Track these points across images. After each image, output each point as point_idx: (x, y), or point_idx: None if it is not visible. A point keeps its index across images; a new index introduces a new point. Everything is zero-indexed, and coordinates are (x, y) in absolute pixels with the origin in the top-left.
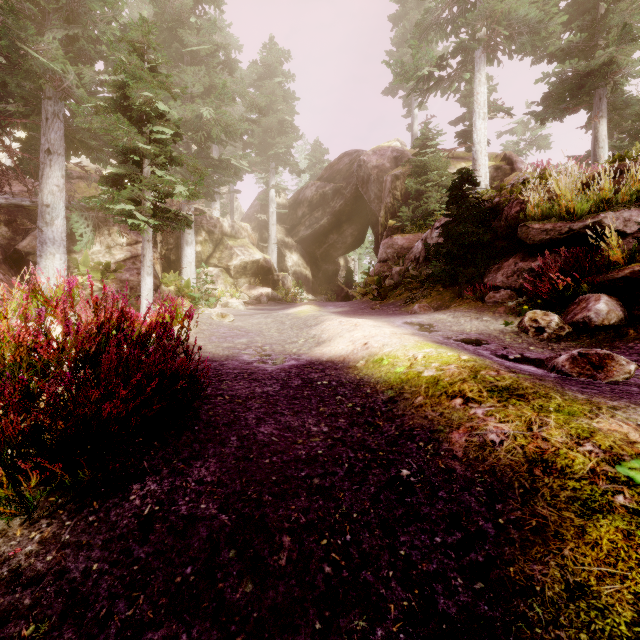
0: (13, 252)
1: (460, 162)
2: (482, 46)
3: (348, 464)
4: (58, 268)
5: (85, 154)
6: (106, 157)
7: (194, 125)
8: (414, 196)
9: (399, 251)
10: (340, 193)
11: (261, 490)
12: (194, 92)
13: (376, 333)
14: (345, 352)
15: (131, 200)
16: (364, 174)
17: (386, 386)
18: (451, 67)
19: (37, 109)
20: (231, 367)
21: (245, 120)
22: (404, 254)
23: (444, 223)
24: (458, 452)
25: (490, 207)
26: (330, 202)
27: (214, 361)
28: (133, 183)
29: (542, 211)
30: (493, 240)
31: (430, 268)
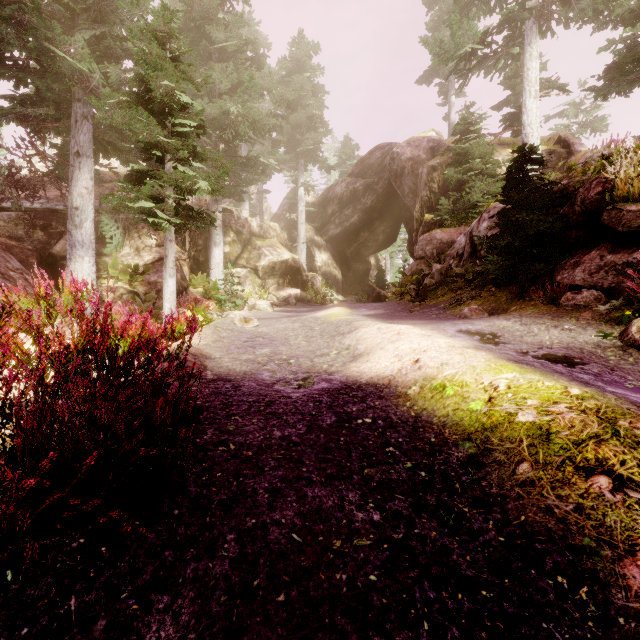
0: (47, 256)
1: (506, 148)
2: (533, 16)
3: (428, 622)
4: (87, 271)
5: (114, 156)
6: (135, 158)
7: (222, 123)
8: (454, 187)
9: (438, 247)
10: (371, 189)
11: None
12: (222, 89)
13: (428, 346)
14: (390, 372)
15: (153, 198)
16: (397, 167)
17: (459, 433)
18: (496, 43)
19: (68, 112)
20: (246, 391)
21: (273, 116)
22: (445, 250)
23: (500, 211)
24: None
25: (556, 191)
26: (361, 198)
27: (227, 381)
28: (155, 180)
29: (639, 189)
30: (564, 229)
31: (477, 265)
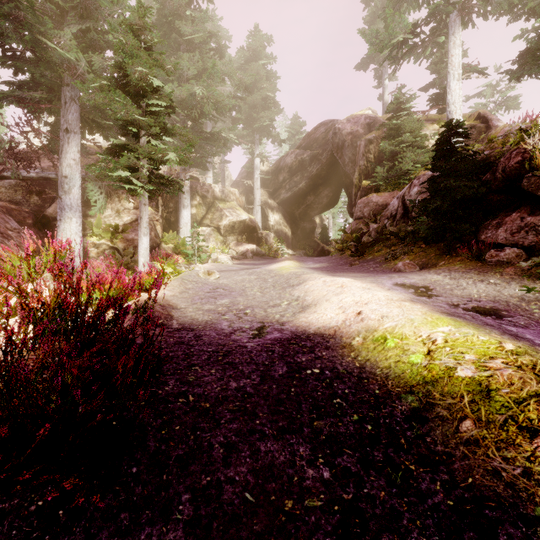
0: (42, 217)
1: (432, 124)
2: (457, 10)
3: None
4: (74, 230)
5: (98, 132)
6: (115, 134)
7: (189, 103)
8: (388, 157)
9: (374, 209)
10: (317, 159)
11: None
12: (189, 75)
13: (369, 299)
14: (335, 323)
15: (130, 168)
16: (339, 140)
17: (401, 386)
18: (425, 33)
19: (58, 95)
20: (206, 341)
21: (233, 97)
22: (380, 212)
23: (430, 178)
24: None
25: (479, 160)
26: (308, 167)
27: (190, 330)
28: (131, 152)
29: None
30: (486, 194)
31: (408, 225)
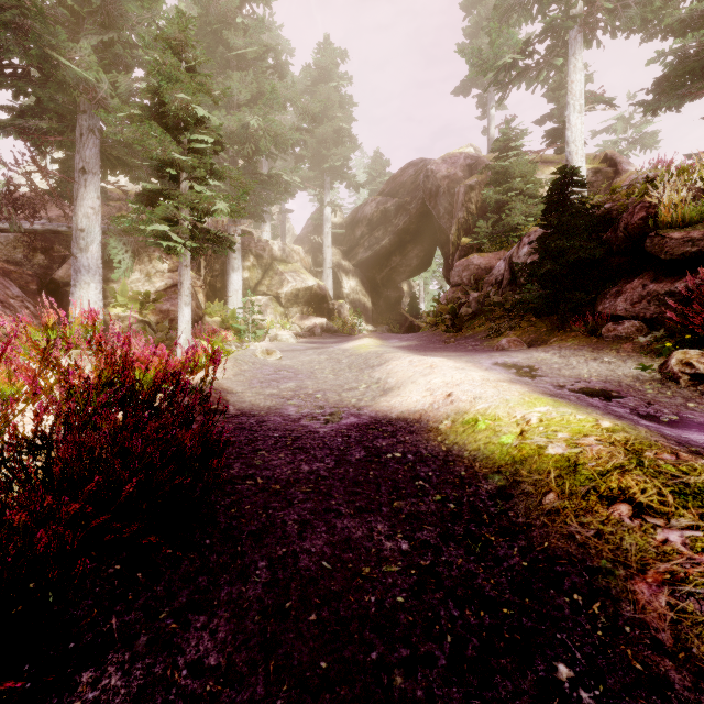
0: (49, 282)
1: (549, 166)
2: (578, 24)
3: (452, 636)
4: (93, 298)
5: (123, 173)
6: (145, 175)
7: (240, 137)
8: (493, 208)
9: (476, 273)
10: (404, 209)
11: (300, 697)
12: (241, 100)
13: (461, 380)
14: (421, 406)
15: (167, 220)
16: (432, 186)
17: (489, 466)
18: (539, 53)
19: (72, 125)
20: (271, 426)
21: (297, 129)
22: (482, 277)
23: (540, 236)
24: (661, 632)
25: (599, 215)
26: (392, 219)
27: (251, 416)
28: (169, 200)
29: (683, 215)
30: (606, 256)
31: (517, 293)
